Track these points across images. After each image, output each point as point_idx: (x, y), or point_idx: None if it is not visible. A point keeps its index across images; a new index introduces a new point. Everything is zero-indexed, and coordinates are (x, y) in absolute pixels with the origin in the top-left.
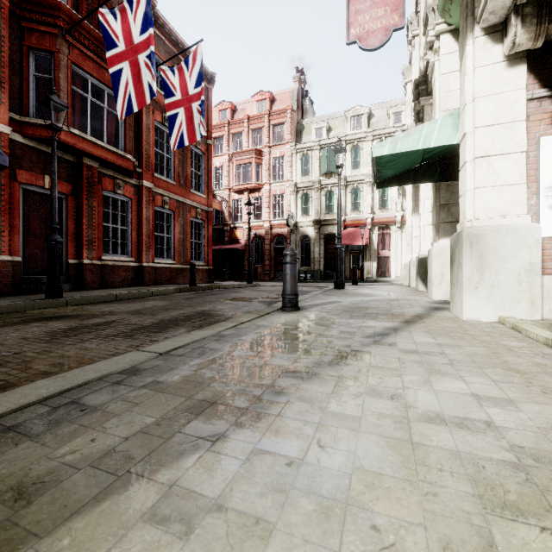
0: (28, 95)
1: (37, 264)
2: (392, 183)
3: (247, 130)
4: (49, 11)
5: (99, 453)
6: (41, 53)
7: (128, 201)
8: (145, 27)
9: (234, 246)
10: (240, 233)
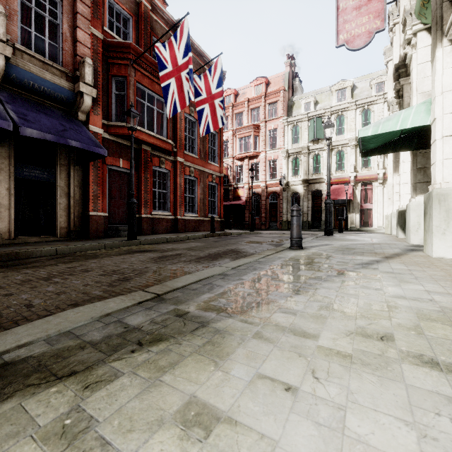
0: (112, 107)
1: (116, 217)
2: (375, 152)
3: (247, 110)
4: (124, 50)
5: (241, 298)
6: (119, 78)
7: (168, 172)
8: (186, 53)
9: (237, 202)
10: (241, 192)
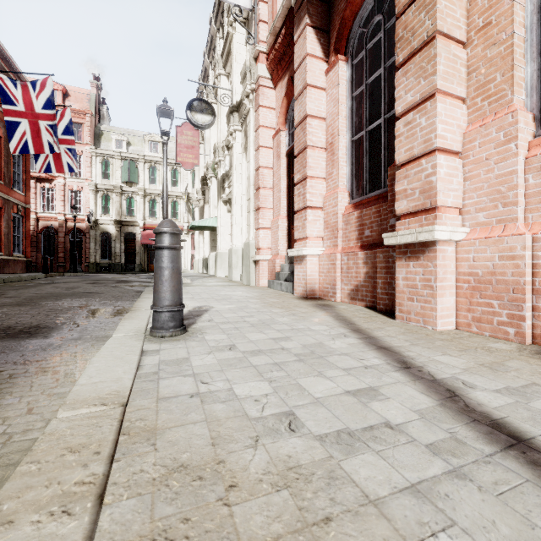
0: None
1: None
2: (196, 229)
3: None
4: None
5: None
6: None
7: None
8: (48, 107)
9: None
10: None
